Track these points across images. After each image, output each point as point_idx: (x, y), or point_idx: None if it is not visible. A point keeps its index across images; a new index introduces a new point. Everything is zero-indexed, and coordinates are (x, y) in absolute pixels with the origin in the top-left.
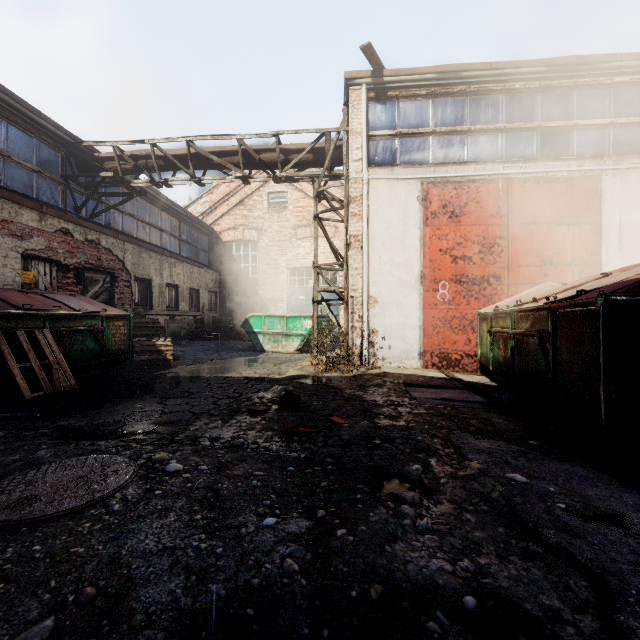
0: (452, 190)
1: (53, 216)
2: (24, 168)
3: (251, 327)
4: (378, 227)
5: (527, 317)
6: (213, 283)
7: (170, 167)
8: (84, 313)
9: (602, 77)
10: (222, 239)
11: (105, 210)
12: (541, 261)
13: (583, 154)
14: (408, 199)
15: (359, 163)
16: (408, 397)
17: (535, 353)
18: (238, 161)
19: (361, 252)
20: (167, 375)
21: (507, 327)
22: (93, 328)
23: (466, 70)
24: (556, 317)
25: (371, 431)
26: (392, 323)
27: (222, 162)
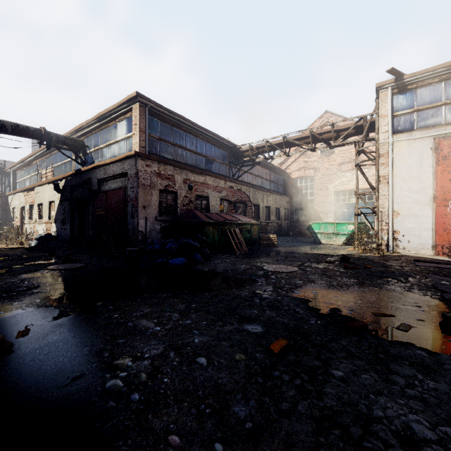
0: None
1: (228, 181)
2: (218, 163)
3: (312, 229)
4: (400, 169)
5: None
6: (286, 204)
7: (273, 150)
8: (246, 222)
9: None
10: (291, 177)
11: (243, 174)
12: None
13: None
14: (423, 150)
15: (386, 133)
16: (413, 265)
17: None
18: (309, 141)
19: (387, 185)
20: (278, 250)
21: None
22: (248, 228)
23: None
24: None
25: (384, 270)
26: (410, 227)
27: (300, 144)
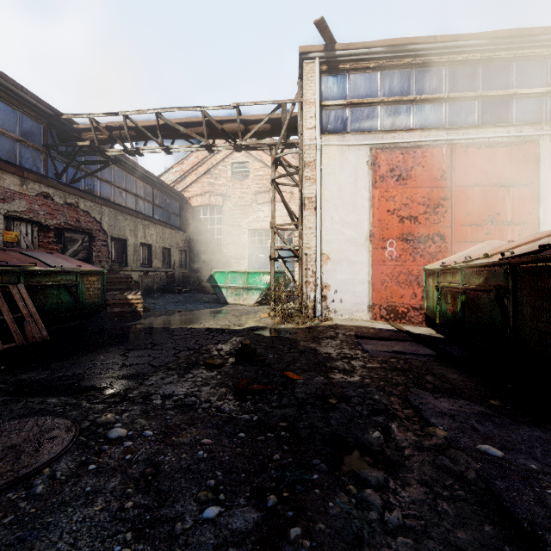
0: (399, 155)
1: (34, 181)
2: (7, 137)
3: (216, 282)
4: (330, 190)
5: (480, 273)
6: (183, 243)
7: (141, 137)
8: (59, 269)
9: (540, 49)
10: (191, 204)
11: (84, 177)
12: (482, 221)
13: (522, 121)
14: (358, 164)
15: (313, 131)
16: (360, 349)
17: (489, 308)
18: (202, 131)
19: (314, 213)
20: (136, 326)
21: (456, 282)
22: (67, 283)
23: (412, 43)
24: (516, 273)
25: (326, 388)
26: (343, 278)
27: (188, 132)
